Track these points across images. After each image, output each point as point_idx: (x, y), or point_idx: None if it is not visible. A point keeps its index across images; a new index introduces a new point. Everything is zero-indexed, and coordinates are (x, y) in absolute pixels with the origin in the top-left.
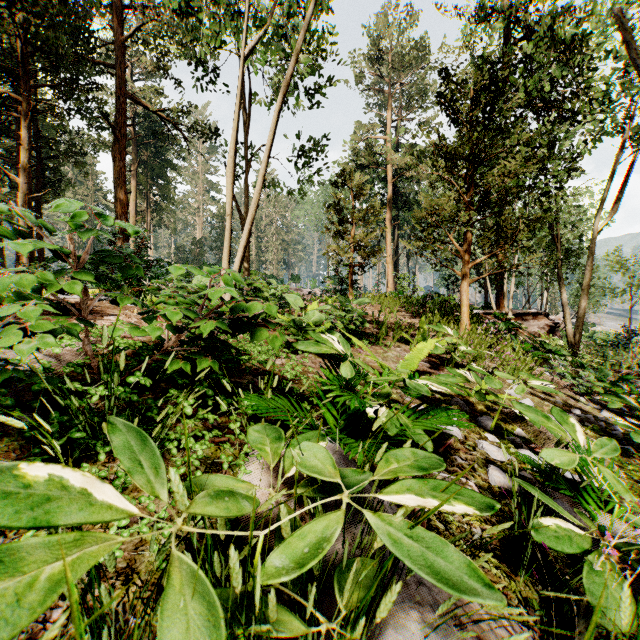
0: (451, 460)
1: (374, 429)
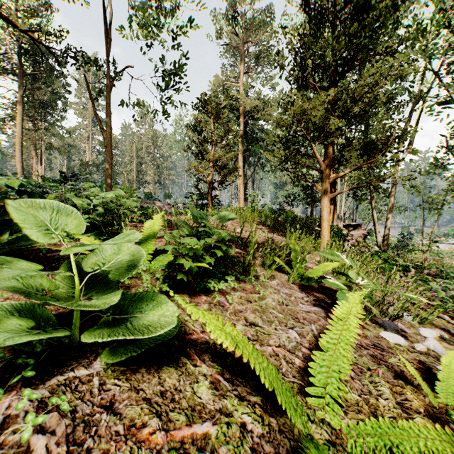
0: None
1: None
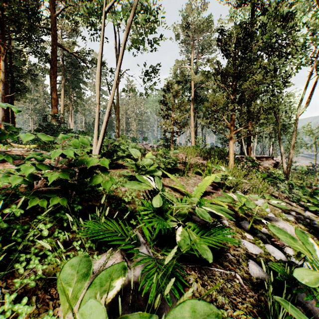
0: (225, 256)
1: (165, 263)
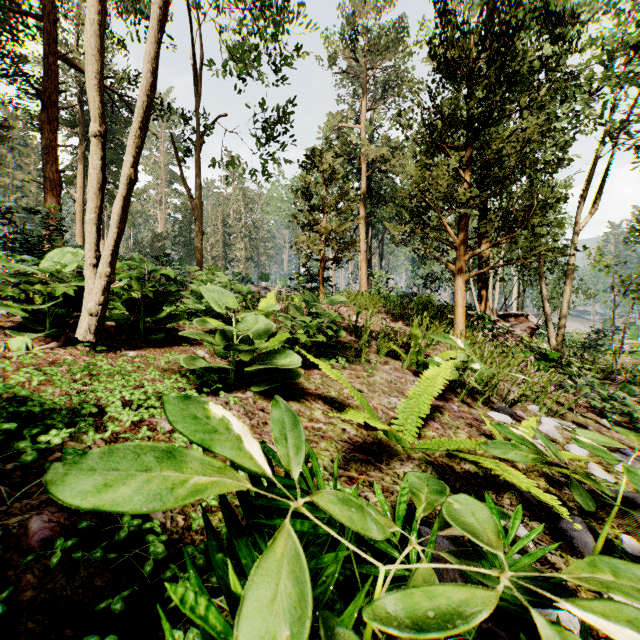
0: None
1: None
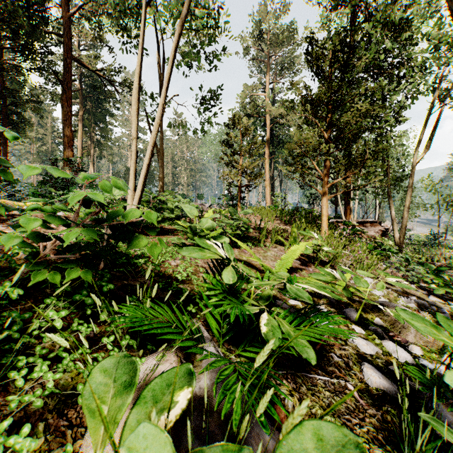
0: (328, 358)
1: (255, 364)
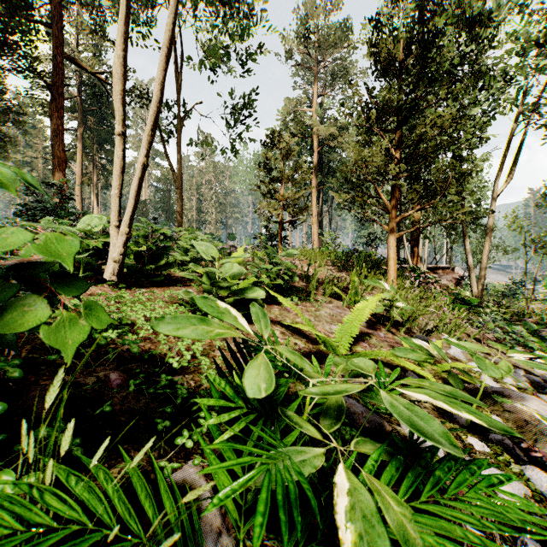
0: None
1: None
